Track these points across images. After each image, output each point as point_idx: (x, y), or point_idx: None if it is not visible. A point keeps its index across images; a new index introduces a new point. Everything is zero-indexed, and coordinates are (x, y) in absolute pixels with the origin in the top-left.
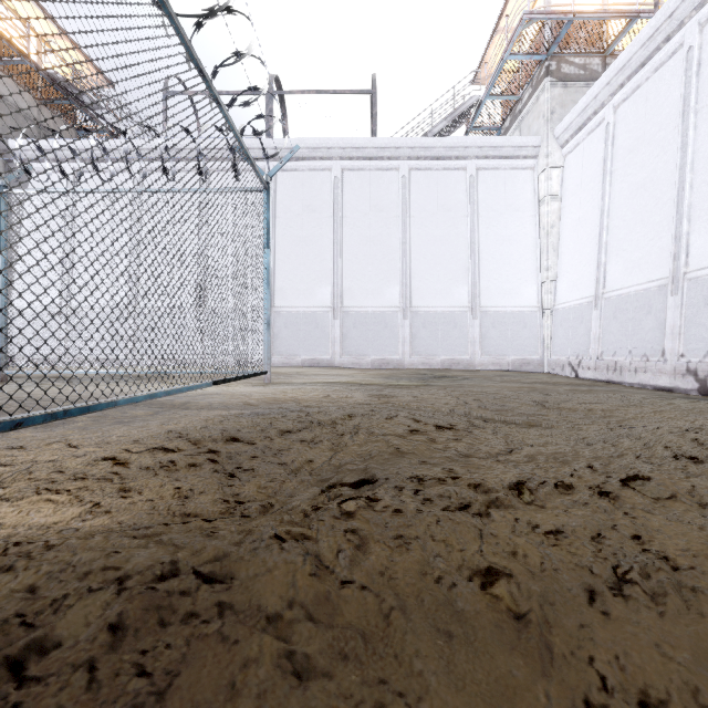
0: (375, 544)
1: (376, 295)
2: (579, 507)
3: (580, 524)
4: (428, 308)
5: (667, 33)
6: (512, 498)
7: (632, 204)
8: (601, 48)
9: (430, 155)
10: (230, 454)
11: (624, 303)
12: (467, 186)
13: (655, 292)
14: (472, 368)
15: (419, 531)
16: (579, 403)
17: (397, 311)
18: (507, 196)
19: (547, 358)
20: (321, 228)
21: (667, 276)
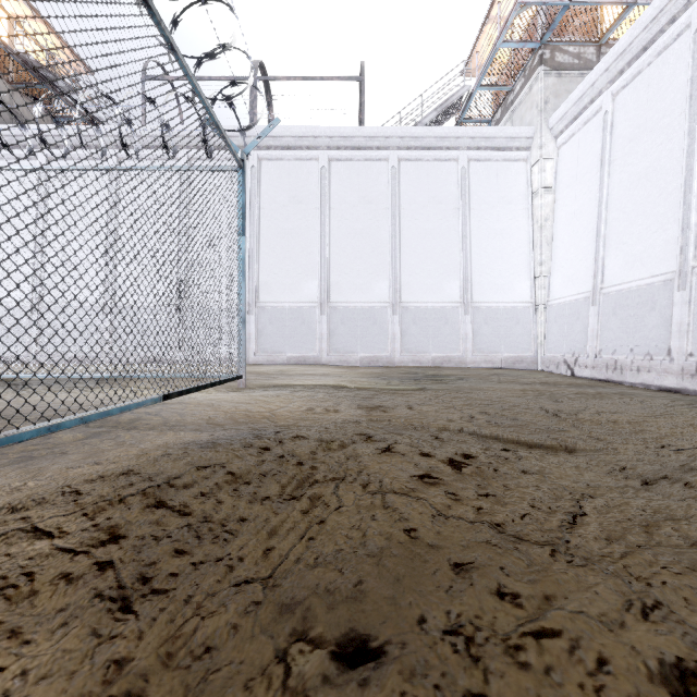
0: None
1: (365, 290)
2: None
3: None
4: (419, 303)
5: (672, 14)
6: None
7: (633, 195)
8: (595, 36)
9: (421, 145)
10: (142, 535)
11: (625, 299)
12: (458, 178)
13: (659, 287)
14: (464, 366)
15: None
16: (598, 412)
17: (387, 306)
18: (499, 188)
19: (540, 356)
20: (307, 220)
21: (673, 270)
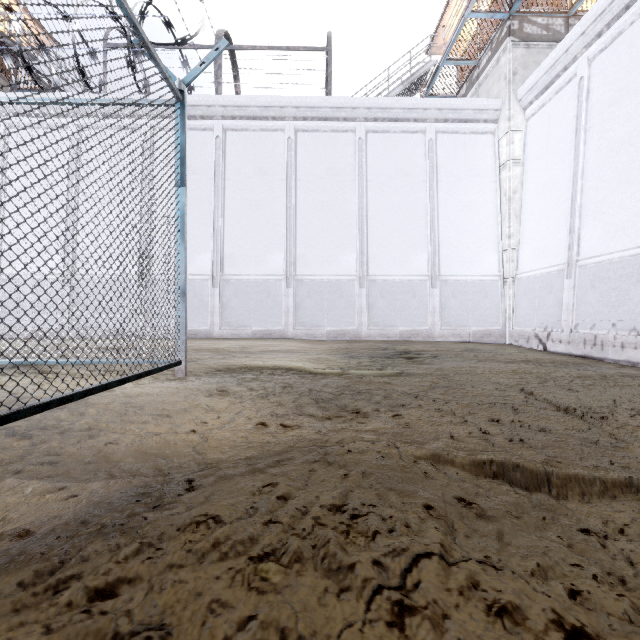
0: None
1: (332, 263)
2: None
3: None
4: (386, 276)
5: None
6: None
7: (613, 162)
8: (564, 8)
9: (388, 116)
10: None
11: (605, 271)
12: (426, 150)
13: None
14: (432, 340)
15: None
16: (636, 411)
17: (354, 279)
18: (467, 161)
19: (508, 329)
20: (273, 191)
21: None
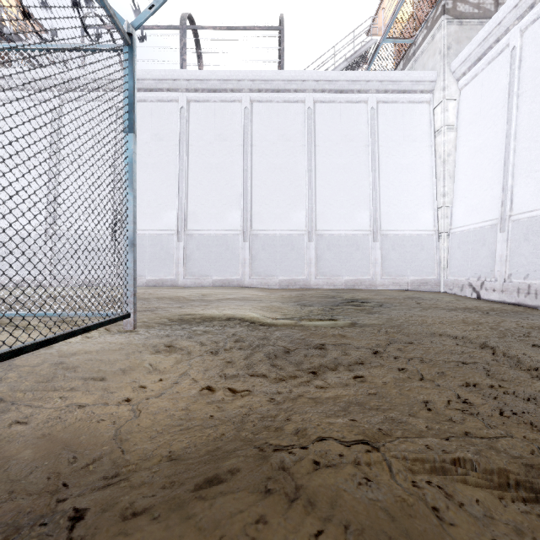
0: None
1: (284, 219)
2: None
3: None
4: (332, 231)
5: None
6: None
7: None
8: None
9: (334, 88)
10: None
11: (538, 225)
12: (368, 118)
13: None
14: (374, 288)
15: None
16: None
17: (303, 234)
18: (405, 127)
19: (443, 279)
20: (231, 156)
21: None
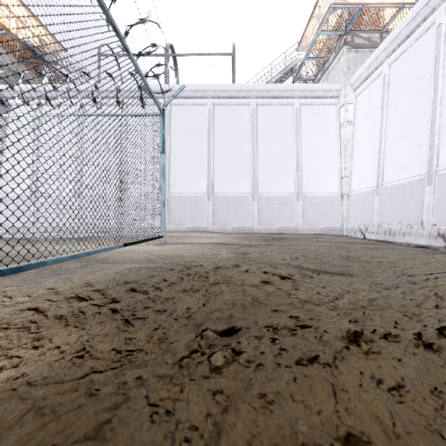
0: (241, 406)
1: (235, 186)
2: (410, 358)
3: (417, 378)
4: (269, 193)
5: (424, 16)
6: (353, 349)
7: (401, 126)
8: (379, 27)
9: (270, 95)
10: (128, 302)
11: (396, 191)
12: (294, 115)
13: (416, 183)
14: (297, 233)
15: (280, 388)
16: (371, 257)
17: (249, 196)
18: (319, 122)
19: (345, 226)
20: (200, 142)
21: (424, 173)
